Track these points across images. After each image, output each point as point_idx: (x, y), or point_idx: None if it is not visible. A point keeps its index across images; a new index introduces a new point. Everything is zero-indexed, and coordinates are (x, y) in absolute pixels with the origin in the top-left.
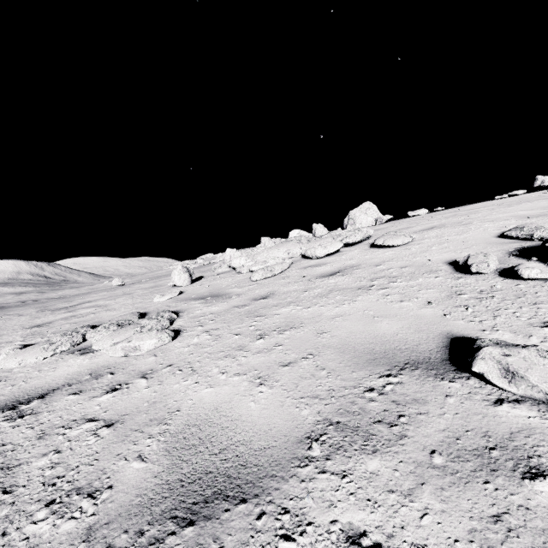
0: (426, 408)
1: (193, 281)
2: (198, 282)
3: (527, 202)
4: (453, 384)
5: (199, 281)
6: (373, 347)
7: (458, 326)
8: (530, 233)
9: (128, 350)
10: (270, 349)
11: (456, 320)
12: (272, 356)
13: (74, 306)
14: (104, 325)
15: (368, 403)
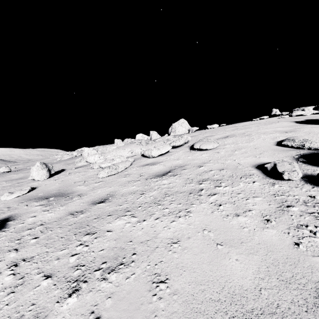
0: None
1: (54, 174)
2: (56, 175)
3: (275, 123)
4: None
5: (58, 174)
6: None
7: None
8: (301, 144)
9: None
10: None
11: (316, 256)
12: None
13: None
14: None
15: None
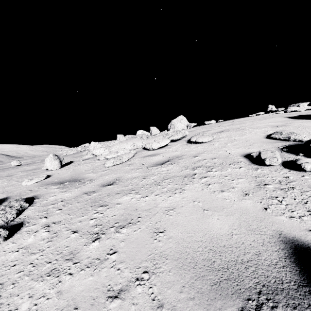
0: None
1: (64, 165)
2: (67, 166)
3: (269, 118)
4: None
5: (68, 165)
6: (213, 257)
7: (284, 224)
8: (288, 136)
9: None
10: (102, 260)
11: (278, 216)
12: (102, 275)
13: None
14: None
15: None
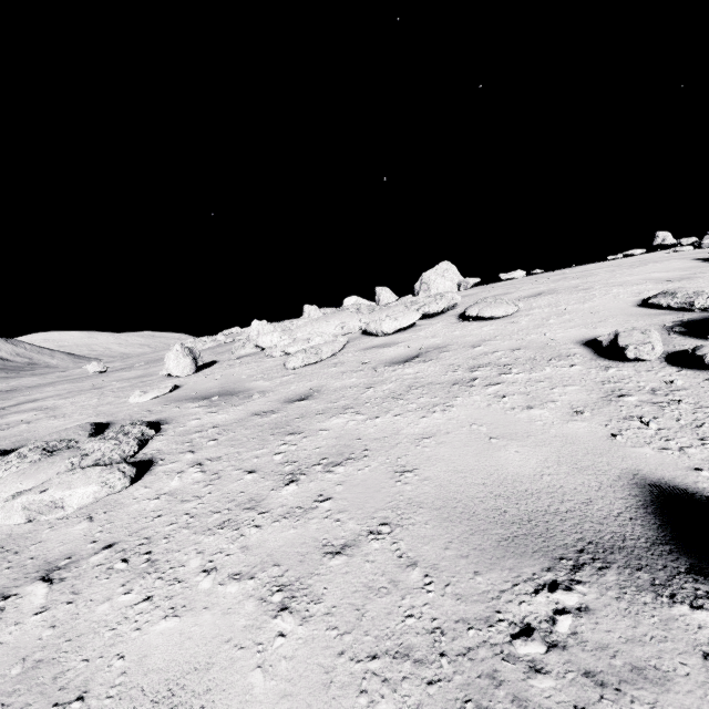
0: (675, 700)
1: (200, 368)
2: (207, 369)
3: (655, 263)
4: (704, 617)
5: (210, 368)
6: (504, 506)
7: (646, 460)
8: (688, 300)
9: (35, 510)
10: (307, 509)
11: (638, 447)
12: (311, 527)
13: (7, 409)
14: (19, 451)
15: (530, 681)
